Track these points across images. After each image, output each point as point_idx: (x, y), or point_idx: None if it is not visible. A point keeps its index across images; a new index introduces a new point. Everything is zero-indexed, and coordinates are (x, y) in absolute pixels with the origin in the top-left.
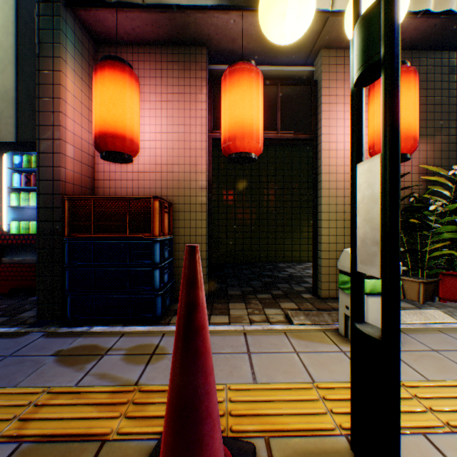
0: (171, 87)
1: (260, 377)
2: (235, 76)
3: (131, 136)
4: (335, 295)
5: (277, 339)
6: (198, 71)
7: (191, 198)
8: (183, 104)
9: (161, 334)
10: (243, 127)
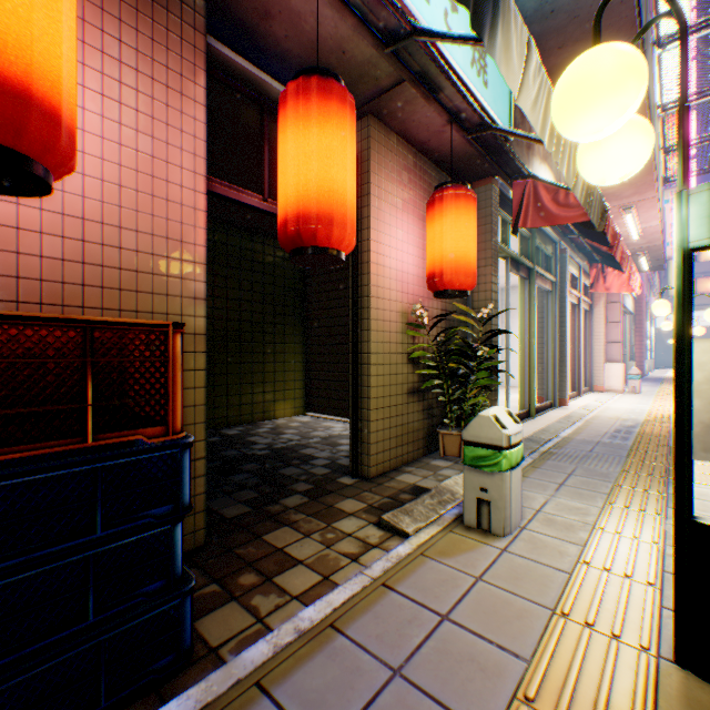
0: (113, 19)
1: (517, 647)
2: (331, 102)
3: (71, 117)
4: (384, 470)
5: (434, 571)
6: (187, 24)
7: (171, 318)
8: (151, 84)
9: (256, 690)
10: (345, 205)
